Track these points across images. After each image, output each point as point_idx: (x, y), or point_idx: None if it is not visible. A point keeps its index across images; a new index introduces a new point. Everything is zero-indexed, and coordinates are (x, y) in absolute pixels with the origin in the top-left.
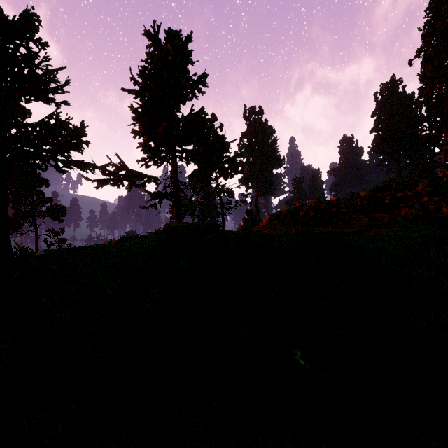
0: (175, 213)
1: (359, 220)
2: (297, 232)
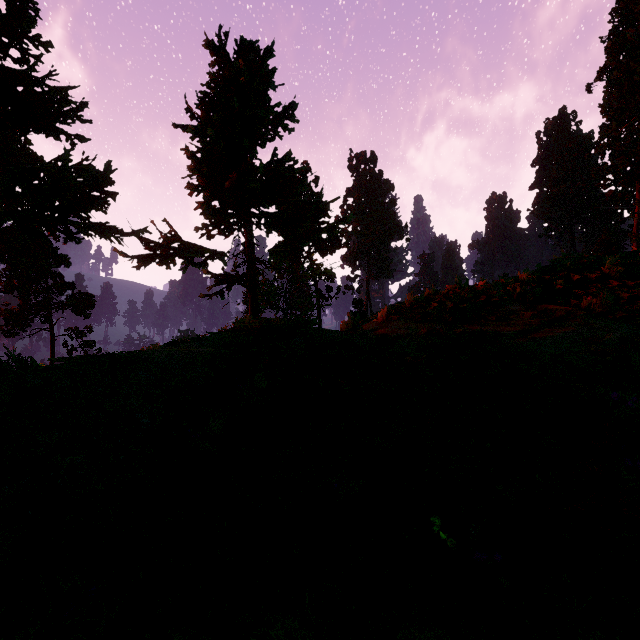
0: (250, 304)
1: (519, 314)
2: (428, 332)
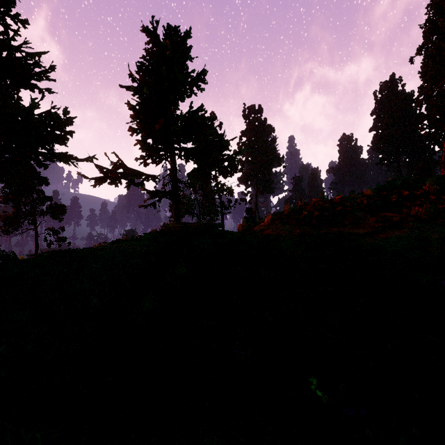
0: (174, 212)
1: (366, 219)
2: (301, 233)
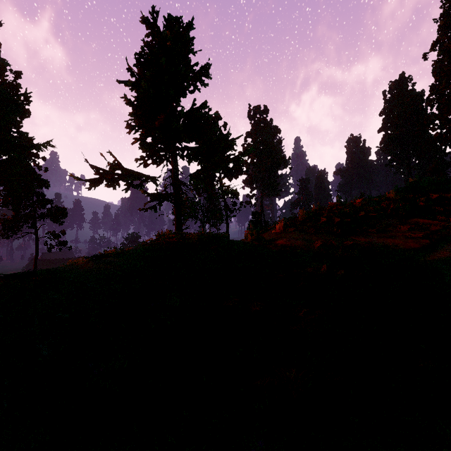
0: (175, 216)
1: (395, 227)
2: (322, 244)
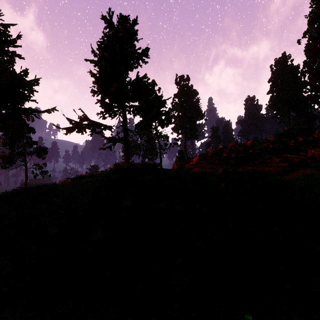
0: (125, 153)
1: (272, 160)
2: (223, 171)
